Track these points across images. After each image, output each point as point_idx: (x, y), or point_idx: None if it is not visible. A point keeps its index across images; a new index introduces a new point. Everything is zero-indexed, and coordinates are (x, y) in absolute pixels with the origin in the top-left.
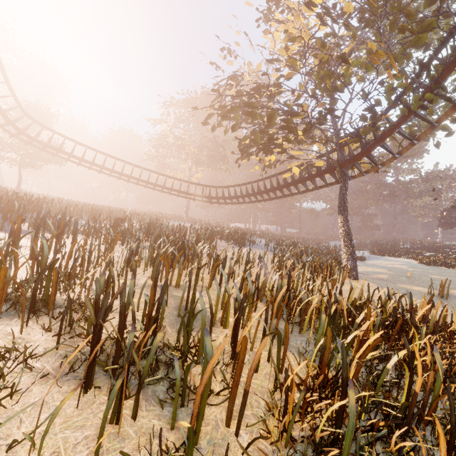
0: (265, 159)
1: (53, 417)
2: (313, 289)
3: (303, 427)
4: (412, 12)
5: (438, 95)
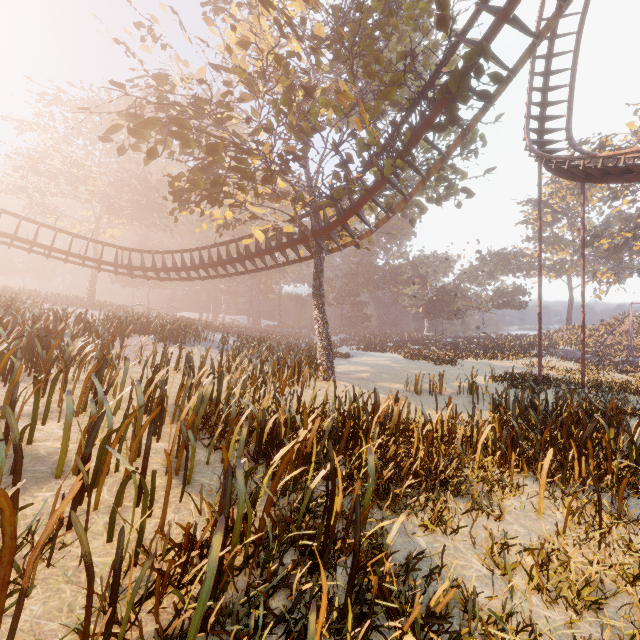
0: (213, 213)
1: None
2: (260, 397)
3: (158, 616)
4: (381, 57)
5: (409, 163)
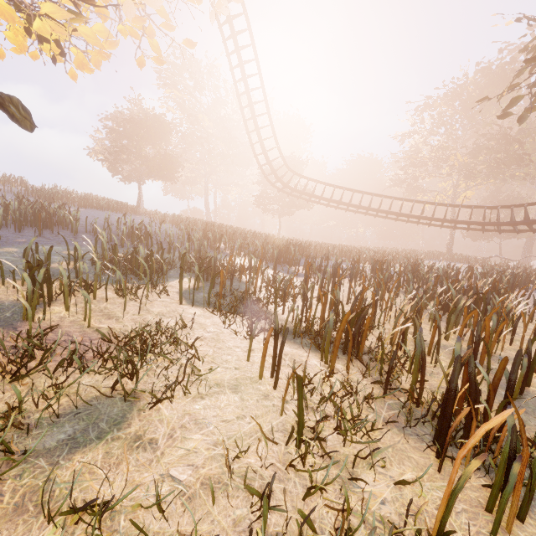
0: None
1: (462, 477)
2: None
3: None
4: None
5: None
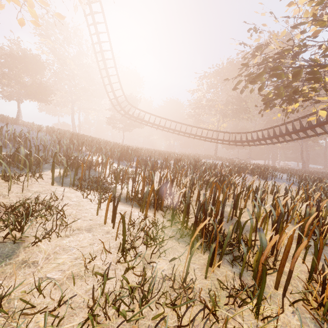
0: (288, 107)
1: (193, 250)
2: None
3: None
4: None
5: None
